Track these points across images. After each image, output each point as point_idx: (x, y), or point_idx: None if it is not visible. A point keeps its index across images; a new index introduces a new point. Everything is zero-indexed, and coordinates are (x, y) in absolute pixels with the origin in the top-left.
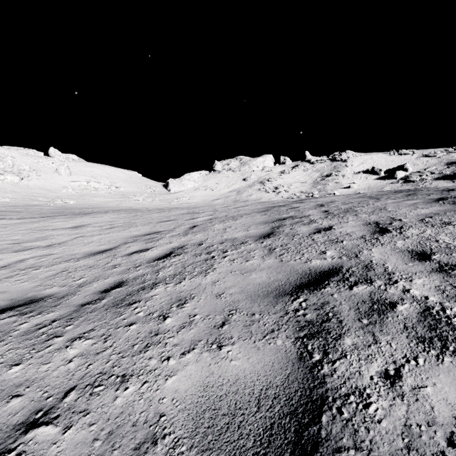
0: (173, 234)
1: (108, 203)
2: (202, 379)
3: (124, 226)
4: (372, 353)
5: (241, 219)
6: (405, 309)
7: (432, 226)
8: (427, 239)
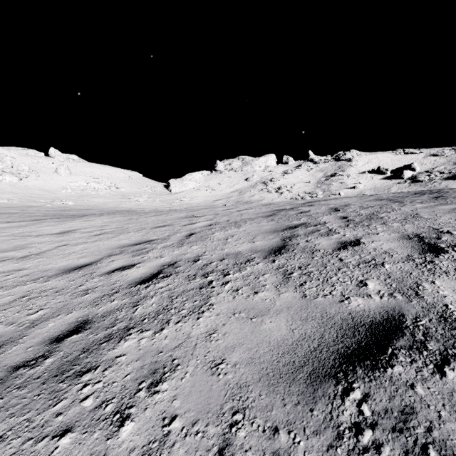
0: (166, 245)
1: (108, 204)
2: None
3: (114, 233)
4: None
5: (245, 226)
6: None
7: None
8: None
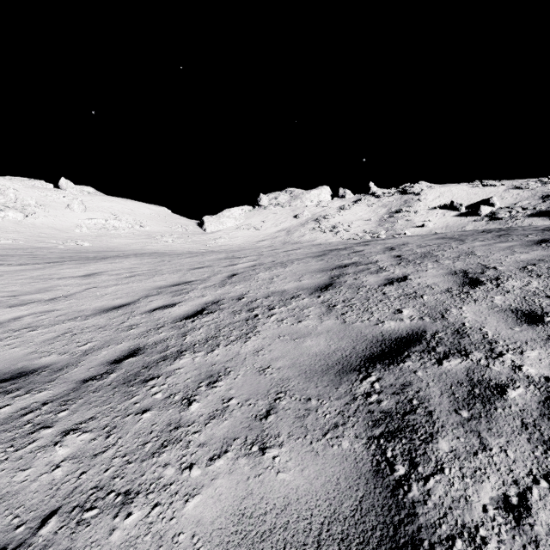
0: (207, 285)
1: (131, 245)
2: (237, 502)
3: (147, 275)
4: (481, 465)
5: (292, 266)
6: (519, 396)
7: (537, 276)
8: (534, 294)
